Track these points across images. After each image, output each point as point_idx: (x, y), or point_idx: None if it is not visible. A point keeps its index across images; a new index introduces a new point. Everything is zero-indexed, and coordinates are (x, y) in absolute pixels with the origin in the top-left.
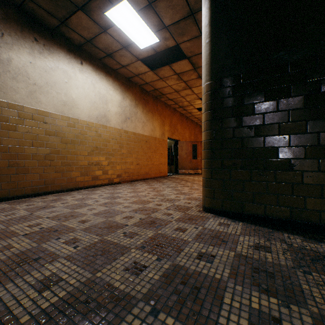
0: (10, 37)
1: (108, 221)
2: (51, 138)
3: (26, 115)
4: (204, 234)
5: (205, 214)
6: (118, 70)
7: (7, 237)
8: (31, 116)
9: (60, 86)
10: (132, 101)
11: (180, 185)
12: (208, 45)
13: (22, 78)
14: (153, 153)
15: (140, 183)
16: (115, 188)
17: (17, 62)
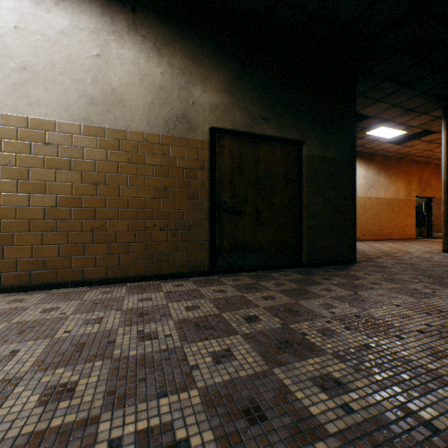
0: None
1: (379, 250)
2: None
3: None
4: (435, 255)
5: (442, 253)
6: (363, 150)
7: None
8: None
9: None
10: (374, 171)
11: (429, 244)
12: (445, 157)
13: None
14: (395, 215)
15: (384, 242)
16: (364, 243)
17: None
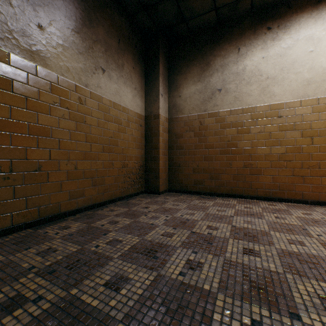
0: (244, 47)
1: (277, 277)
2: (286, 134)
3: (258, 115)
4: None
5: None
6: None
7: (186, 227)
8: (263, 114)
9: (299, 63)
10: None
11: None
12: None
13: (254, 79)
14: None
15: None
16: None
17: (249, 66)
